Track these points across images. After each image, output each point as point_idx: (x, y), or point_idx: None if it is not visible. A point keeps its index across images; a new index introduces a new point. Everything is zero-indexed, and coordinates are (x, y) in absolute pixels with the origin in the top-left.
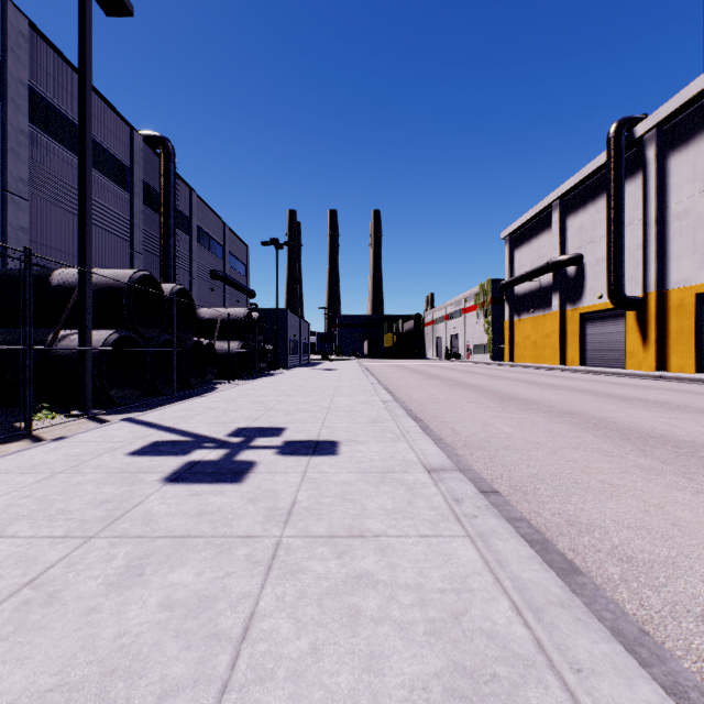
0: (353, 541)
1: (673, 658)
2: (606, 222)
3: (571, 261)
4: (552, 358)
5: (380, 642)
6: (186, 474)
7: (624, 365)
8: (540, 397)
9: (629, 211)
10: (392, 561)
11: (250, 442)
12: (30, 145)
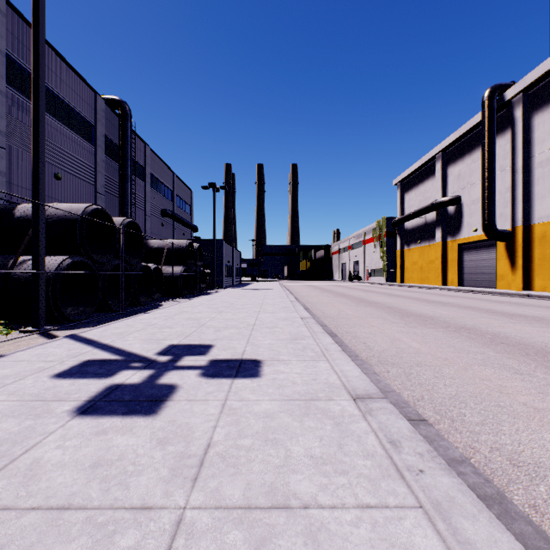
0: (275, 518)
1: None
2: (481, 170)
3: (451, 201)
4: (436, 279)
5: None
6: (101, 403)
7: (495, 286)
8: (434, 313)
9: (500, 161)
10: None
11: (176, 362)
12: (7, 103)
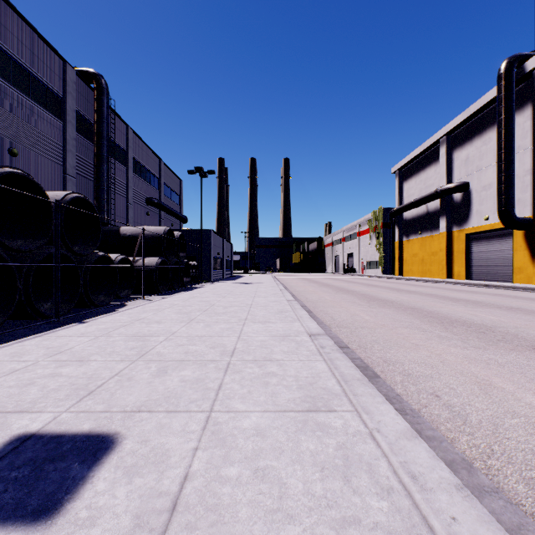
0: None
1: None
2: (497, 150)
3: (458, 188)
4: (440, 272)
5: None
6: None
7: (511, 279)
8: (481, 319)
9: (517, 141)
10: None
11: None
12: None
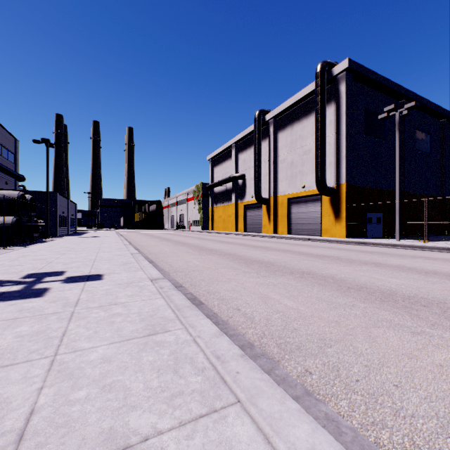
0: (112, 306)
1: (220, 316)
2: (254, 160)
3: (240, 177)
4: (232, 228)
5: (122, 326)
6: None
7: (262, 231)
8: (219, 248)
9: (264, 156)
10: (129, 308)
11: (41, 280)
12: None
